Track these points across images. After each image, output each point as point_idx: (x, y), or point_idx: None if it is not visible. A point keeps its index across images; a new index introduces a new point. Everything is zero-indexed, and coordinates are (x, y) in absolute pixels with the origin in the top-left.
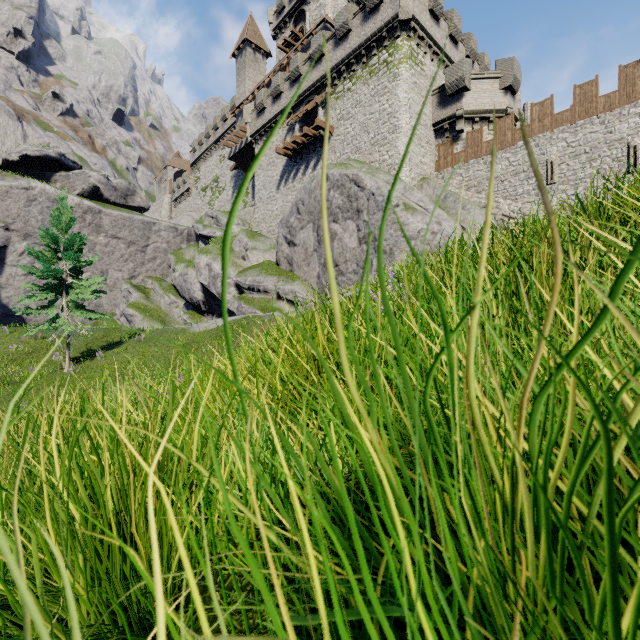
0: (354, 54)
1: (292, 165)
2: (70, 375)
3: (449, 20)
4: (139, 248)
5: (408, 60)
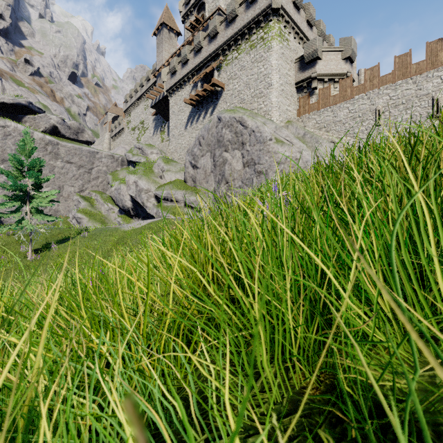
0: (240, 32)
1: (196, 111)
2: (32, 262)
3: (306, 10)
4: (86, 170)
5: (278, 37)
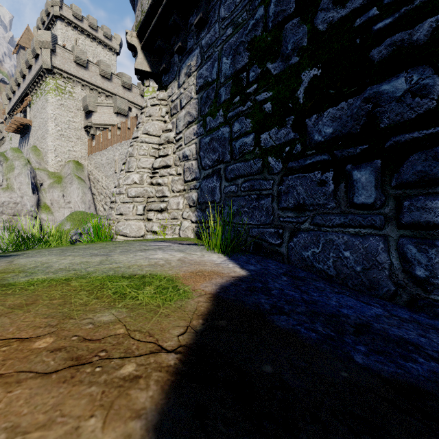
0: (34, 80)
1: (22, 139)
2: None
3: (99, 66)
4: None
5: (54, 91)
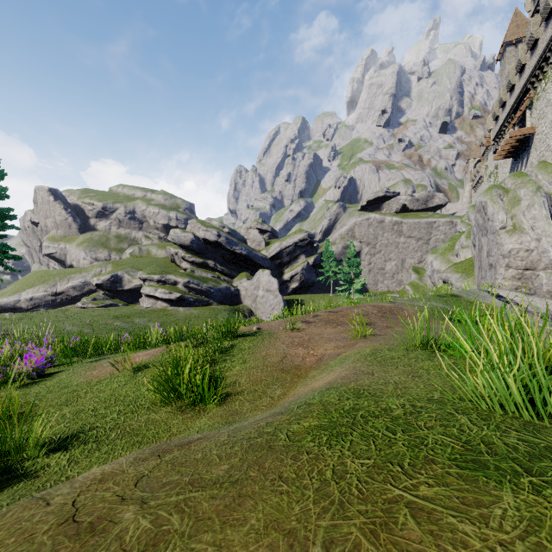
0: (541, 59)
1: (514, 163)
2: None
3: None
4: (424, 241)
5: None
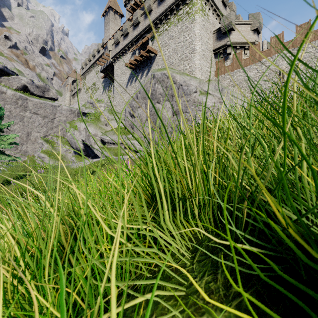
0: (169, 9)
1: (134, 73)
2: None
3: None
4: (49, 120)
5: (200, 11)
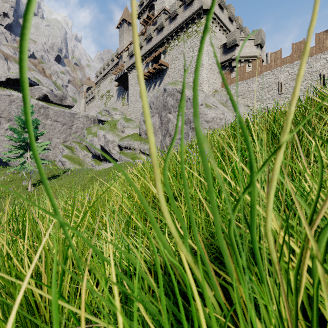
0: (179, 27)
1: (147, 84)
2: (31, 193)
3: (228, 9)
4: (68, 126)
5: None
